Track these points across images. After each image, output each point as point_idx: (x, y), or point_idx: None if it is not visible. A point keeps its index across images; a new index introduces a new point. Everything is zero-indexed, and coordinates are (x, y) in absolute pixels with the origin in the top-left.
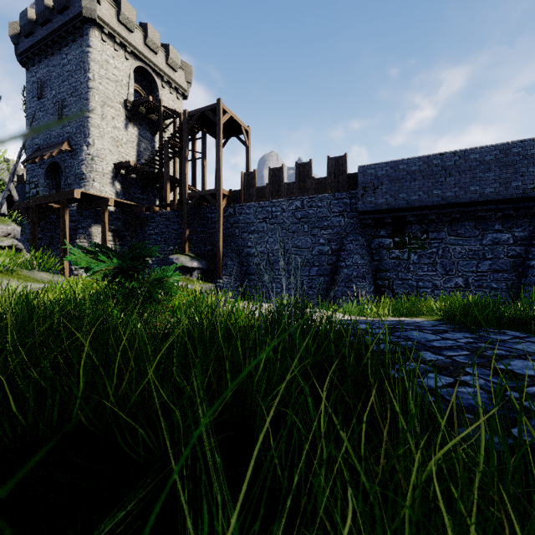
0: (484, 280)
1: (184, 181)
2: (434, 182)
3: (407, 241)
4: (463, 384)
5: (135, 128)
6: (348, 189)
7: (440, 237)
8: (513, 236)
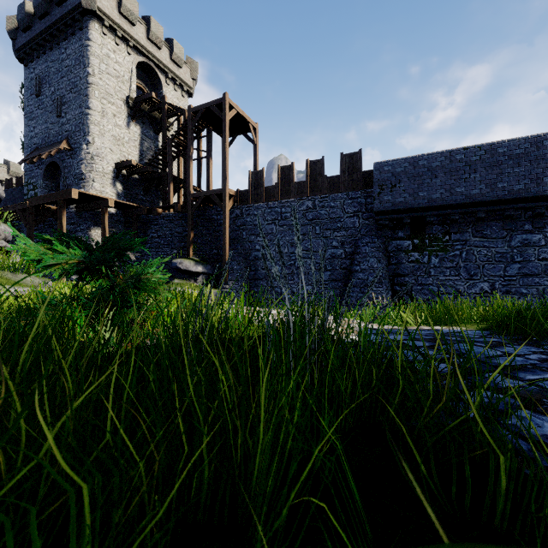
0: (512, 285)
1: (188, 181)
2: (457, 179)
3: (427, 243)
4: None
5: (137, 126)
6: (363, 187)
7: (464, 239)
8: (545, 237)
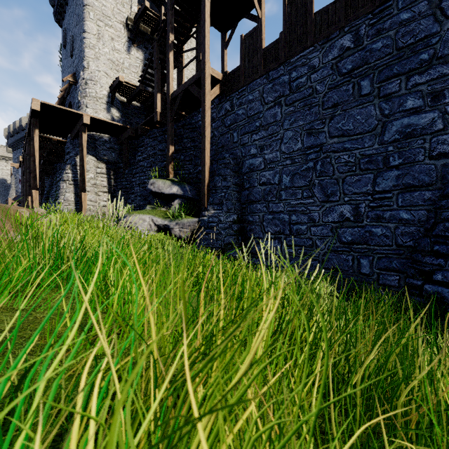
0: None
1: (167, 79)
2: None
3: None
4: None
5: (139, 52)
6: None
7: None
8: None
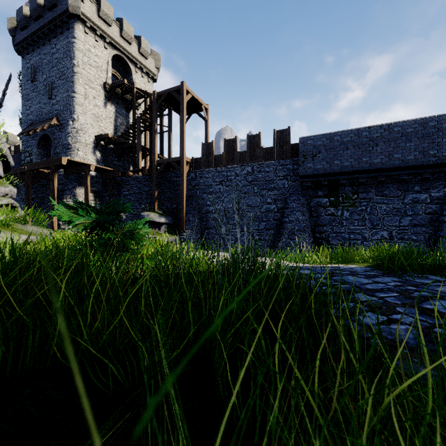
0: (405, 233)
1: (153, 150)
2: (363, 151)
3: (341, 200)
4: (395, 321)
5: (112, 106)
6: (291, 157)
7: (369, 197)
8: (430, 196)
